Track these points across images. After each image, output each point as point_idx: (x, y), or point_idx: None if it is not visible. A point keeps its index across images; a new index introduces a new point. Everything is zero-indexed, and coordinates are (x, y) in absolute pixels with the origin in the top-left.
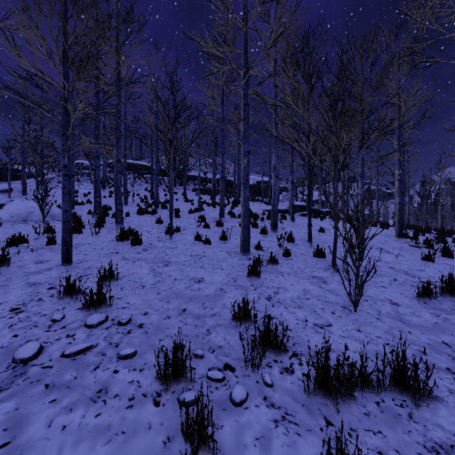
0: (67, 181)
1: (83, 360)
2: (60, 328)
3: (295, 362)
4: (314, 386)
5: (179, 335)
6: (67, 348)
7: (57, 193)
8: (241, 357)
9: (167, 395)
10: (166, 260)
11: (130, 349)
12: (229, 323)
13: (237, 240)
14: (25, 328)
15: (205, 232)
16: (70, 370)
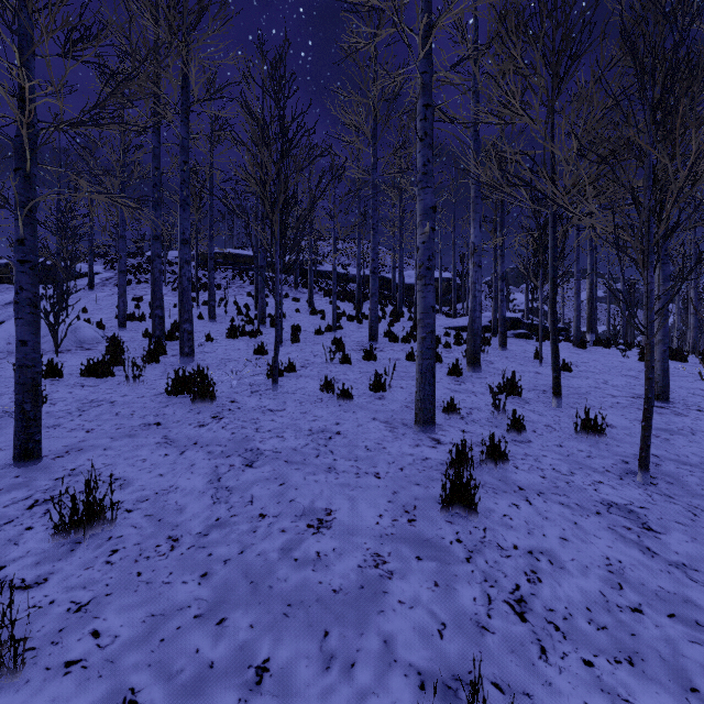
0: (25, 275)
1: None
2: None
3: None
4: None
5: None
6: None
7: (111, 301)
8: None
9: None
10: (252, 448)
11: None
12: None
13: (405, 391)
14: None
15: (343, 372)
16: None
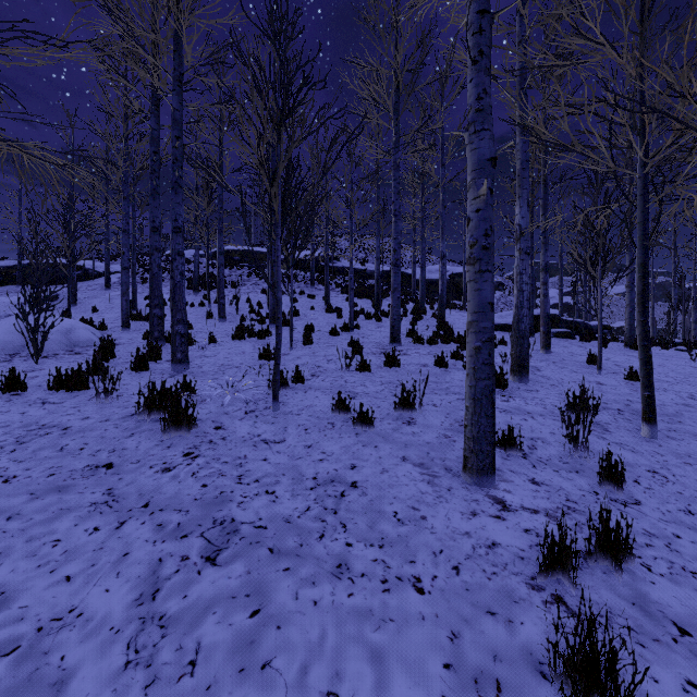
0: None
1: None
2: None
3: None
4: None
5: None
6: None
7: None
8: None
9: None
10: (223, 517)
11: None
12: None
13: (440, 410)
14: None
15: (361, 382)
16: None
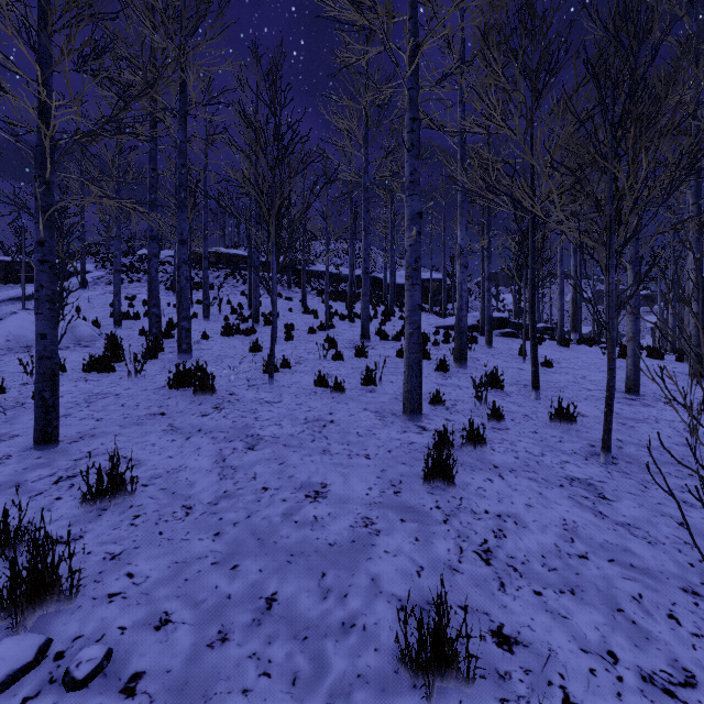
0: (45, 274)
1: None
2: None
3: None
4: None
5: None
6: None
7: (104, 300)
8: None
9: None
10: (252, 434)
11: None
12: (391, 671)
13: (395, 385)
14: None
15: (336, 367)
16: None
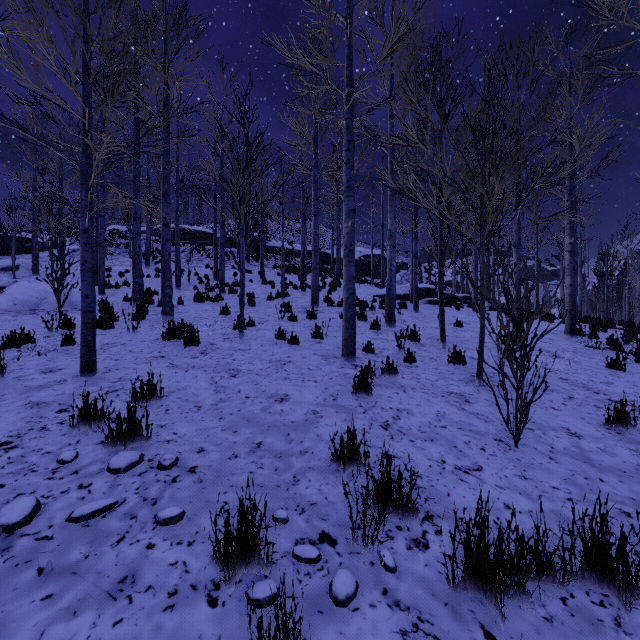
0: (88, 253)
1: (101, 526)
2: (69, 473)
3: (429, 529)
4: (463, 572)
5: (249, 490)
6: (77, 506)
7: None
8: (346, 521)
9: (229, 588)
10: (233, 368)
11: (174, 509)
12: (326, 466)
13: (337, 339)
14: (17, 473)
15: (291, 326)
16: (78, 544)
